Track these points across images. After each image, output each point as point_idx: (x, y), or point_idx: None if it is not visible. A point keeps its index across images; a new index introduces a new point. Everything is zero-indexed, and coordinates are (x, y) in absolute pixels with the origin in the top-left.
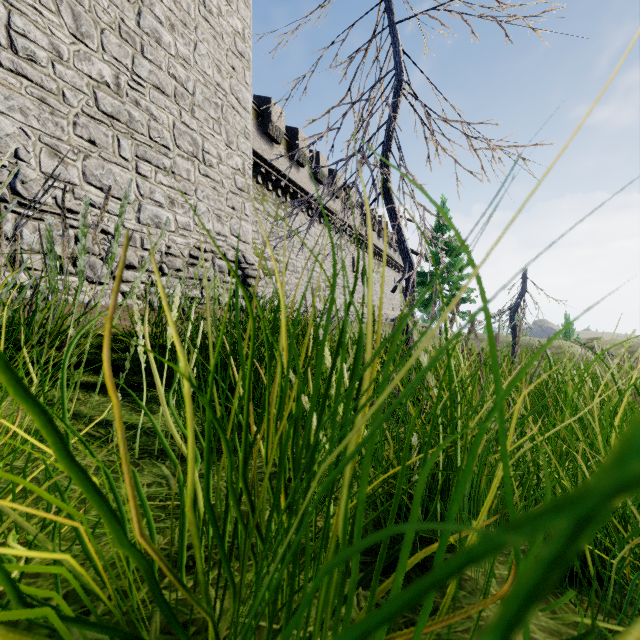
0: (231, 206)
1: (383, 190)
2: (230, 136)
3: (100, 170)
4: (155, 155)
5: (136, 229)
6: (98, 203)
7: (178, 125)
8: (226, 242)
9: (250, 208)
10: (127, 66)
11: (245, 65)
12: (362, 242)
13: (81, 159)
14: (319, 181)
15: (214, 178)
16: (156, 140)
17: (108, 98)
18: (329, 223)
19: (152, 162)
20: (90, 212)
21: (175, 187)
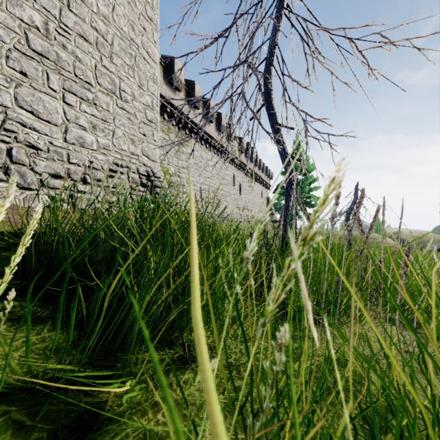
0: (142, 133)
1: (266, 101)
2: (142, 80)
3: (31, 97)
4: (79, 89)
5: (63, 147)
6: (29, 124)
7: (99, 67)
8: (138, 160)
9: (157, 135)
10: (55, 16)
11: (153, 27)
12: (240, 165)
13: (13, 87)
14: (209, 120)
15: (129, 111)
16: (80, 77)
17: (38, 39)
18: (216, 151)
19: (77, 94)
20: (21, 131)
21: (97, 115)
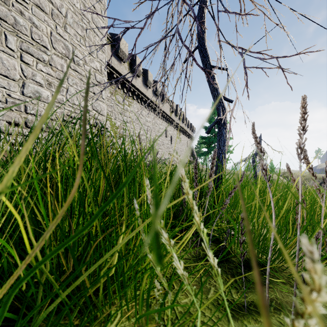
0: (92, 92)
1: (199, 43)
2: (92, 48)
3: None
4: (36, 51)
5: (20, 99)
6: None
7: (54, 34)
8: (89, 113)
9: (105, 94)
10: None
11: (102, 7)
12: (171, 121)
13: None
14: (148, 86)
15: (81, 73)
16: (37, 41)
17: None
18: (153, 110)
19: (34, 55)
20: None
21: (52, 74)
